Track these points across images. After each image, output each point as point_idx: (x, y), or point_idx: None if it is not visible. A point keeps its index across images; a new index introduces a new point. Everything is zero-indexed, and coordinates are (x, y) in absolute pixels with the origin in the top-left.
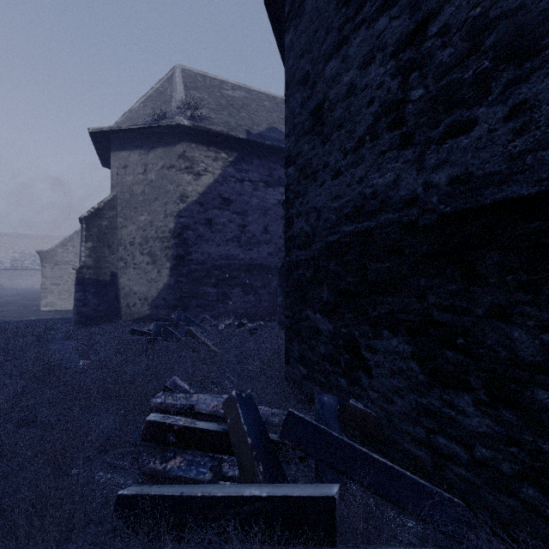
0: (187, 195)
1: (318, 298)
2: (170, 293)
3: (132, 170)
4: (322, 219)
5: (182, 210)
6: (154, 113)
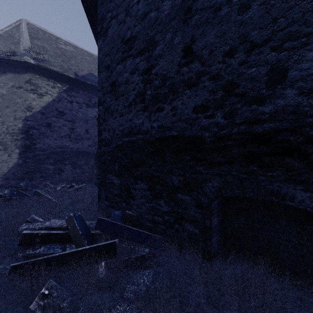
0: (32, 107)
1: (114, 169)
2: (19, 170)
3: None
4: (115, 133)
5: (28, 116)
6: (6, 50)
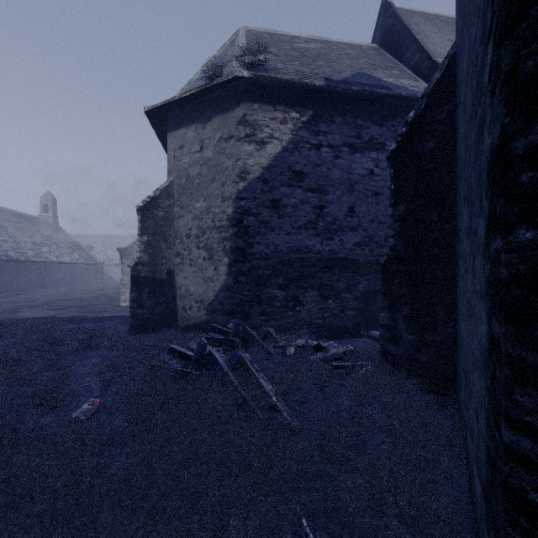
0: (248, 170)
1: None
2: (228, 296)
3: (188, 149)
4: None
5: (241, 190)
6: (208, 69)
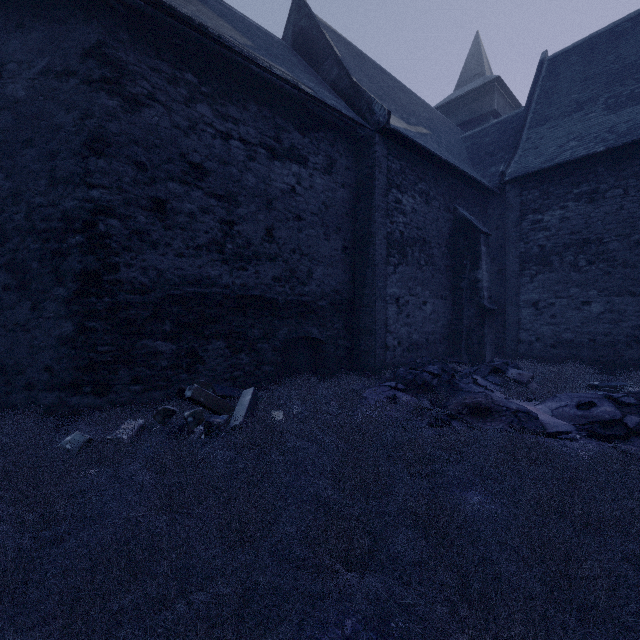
0: None
1: (160, 330)
2: None
3: None
4: (164, 277)
5: None
6: None
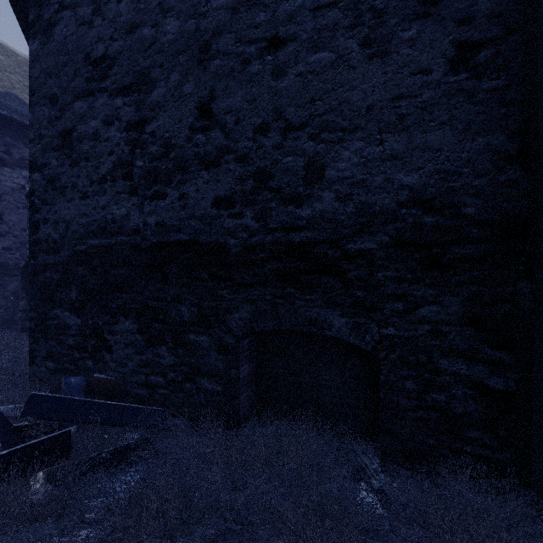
0: None
1: (67, 298)
2: None
3: None
4: (71, 230)
5: None
6: None
